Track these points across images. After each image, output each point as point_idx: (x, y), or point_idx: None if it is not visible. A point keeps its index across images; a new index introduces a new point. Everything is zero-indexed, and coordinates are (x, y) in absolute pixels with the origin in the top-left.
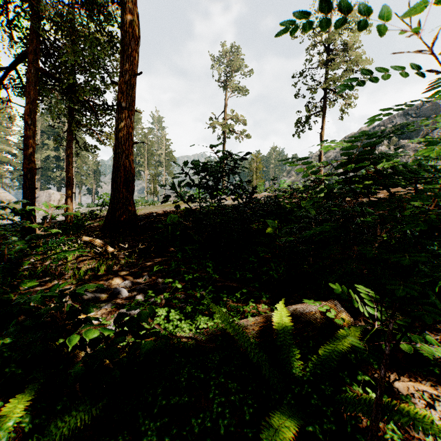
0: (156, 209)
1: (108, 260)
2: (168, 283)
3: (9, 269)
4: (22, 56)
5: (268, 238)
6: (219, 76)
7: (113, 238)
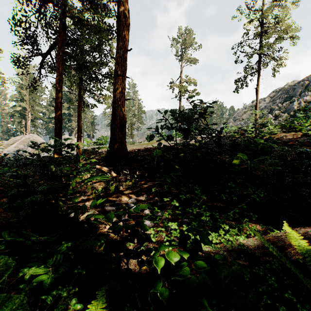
0: (136, 147)
1: (114, 182)
2: (164, 201)
3: (63, 188)
4: (54, 44)
5: (234, 167)
6: (176, 52)
7: (113, 166)
